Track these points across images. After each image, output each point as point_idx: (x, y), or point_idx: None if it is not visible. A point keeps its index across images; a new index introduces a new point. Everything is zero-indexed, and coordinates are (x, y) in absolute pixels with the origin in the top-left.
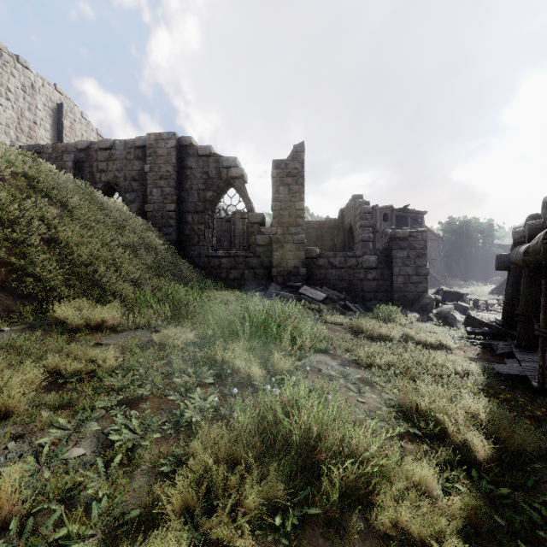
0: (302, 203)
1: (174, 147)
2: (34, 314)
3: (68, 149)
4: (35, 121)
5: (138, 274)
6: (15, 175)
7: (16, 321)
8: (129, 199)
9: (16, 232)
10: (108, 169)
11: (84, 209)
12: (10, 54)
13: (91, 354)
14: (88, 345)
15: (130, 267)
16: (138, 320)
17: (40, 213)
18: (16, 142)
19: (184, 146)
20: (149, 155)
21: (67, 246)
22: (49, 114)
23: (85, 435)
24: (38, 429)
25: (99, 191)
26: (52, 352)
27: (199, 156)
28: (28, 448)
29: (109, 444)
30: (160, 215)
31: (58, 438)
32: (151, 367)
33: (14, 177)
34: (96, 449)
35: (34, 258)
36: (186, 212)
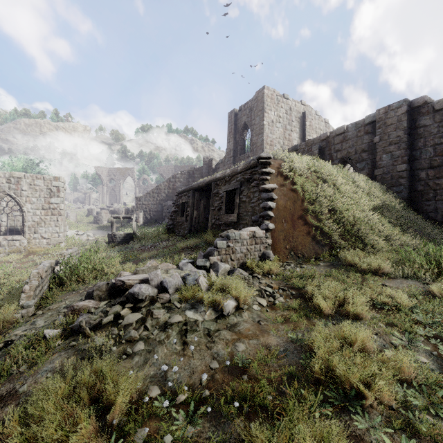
0: None
1: (405, 112)
2: (331, 256)
3: (314, 142)
4: (291, 130)
5: (387, 231)
6: (310, 173)
7: (322, 260)
8: (359, 168)
9: (315, 206)
10: (342, 148)
11: (345, 186)
12: (280, 95)
13: (387, 292)
14: (376, 284)
15: (381, 226)
16: (406, 271)
17: (323, 193)
18: (283, 146)
19: (415, 108)
20: (378, 127)
21: (339, 213)
22: (298, 122)
23: (417, 349)
24: (383, 333)
25: (346, 169)
26: (360, 285)
27: (435, 112)
28: (385, 342)
29: (442, 364)
30: (389, 177)
31: (401, 344)
32: (442, 314)
33: (310, 174)
34: (433, 362)
35: (325, 222)
36: (418, 169)
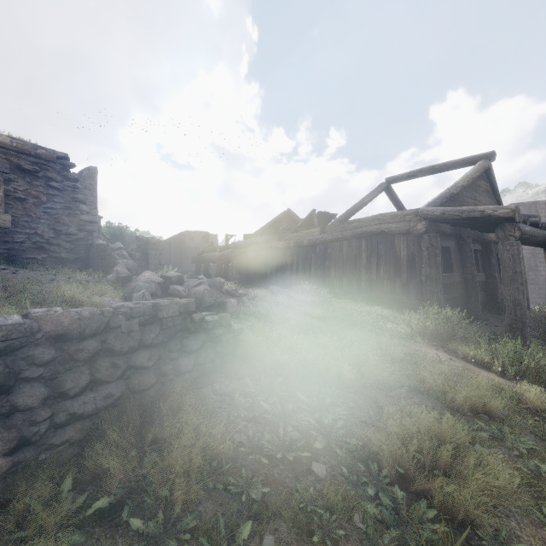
0: (97, 211)
1: None
2: None
3: None
4: None
5: None
6: None
7: None
8: None
9: None
10: None
11: None
12: None
13: None
14: None
15: None
16: None
17: None
18: None
19: None
20: None
21: None
22: None
23: None
24: None
25: None
26: None
27: None
28: None
29: None
30: None
31: None
32: None
33: None
34: None
35: None
36: None
